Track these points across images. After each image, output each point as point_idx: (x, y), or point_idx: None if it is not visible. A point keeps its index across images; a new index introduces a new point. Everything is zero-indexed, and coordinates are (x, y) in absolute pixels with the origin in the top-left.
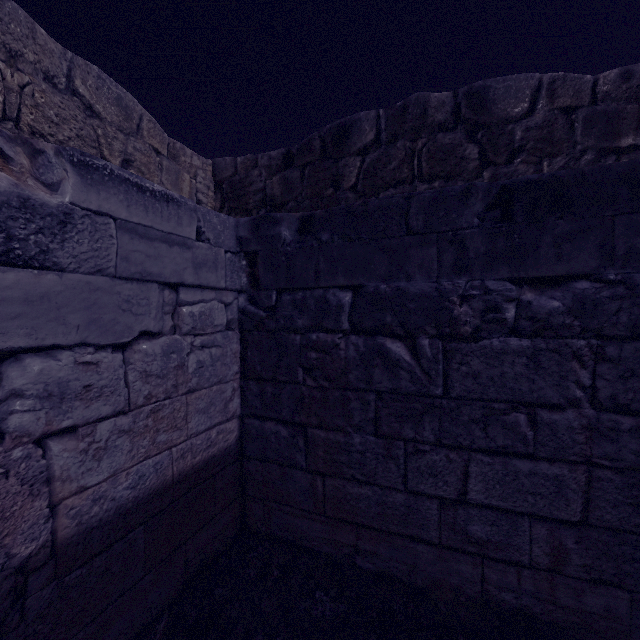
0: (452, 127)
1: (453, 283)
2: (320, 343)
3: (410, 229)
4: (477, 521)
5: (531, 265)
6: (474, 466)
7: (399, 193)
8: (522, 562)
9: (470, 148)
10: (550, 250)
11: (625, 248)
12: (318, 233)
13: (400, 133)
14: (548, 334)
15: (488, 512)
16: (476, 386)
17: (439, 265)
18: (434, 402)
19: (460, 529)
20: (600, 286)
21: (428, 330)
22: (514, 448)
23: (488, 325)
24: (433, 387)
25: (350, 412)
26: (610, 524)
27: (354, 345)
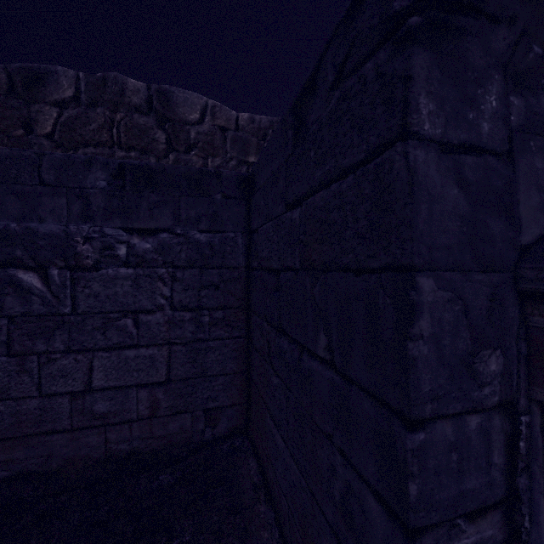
0: (146, 112)
1: (80, 227)
2: None
3: (43, 180)
4: (102, 401)
5: (136, 220)
6: (98, 362)
7: (99, 153)
8: (133, 419)
9: (159, 133)
10: (148, 212)
11: (187, 216)
12: None
13: (100, 101)
14: (146, 265)
15: (110, 392)
16: (98, 303)
17: (70, 213)
18: (65, 319)
19: (89, 411)
20: (174, 237)
21: (59, 263)
22: (126, 343)
23: (107, 259)
24: (63, 307)
25: None
26: (182, 377)
27: None
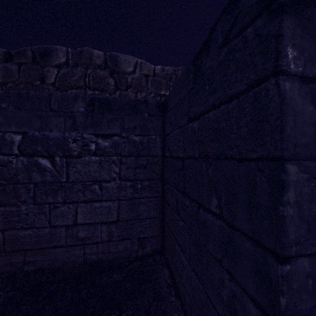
0: (104, 68)
1: (70, 134)
2: (0, 161)
3: (52, 108)
4: (82, 231)
5: (100, 129)
6: (80, 209)
7: (78, 92)
8: (99, 241)
9: (111, 80)
10: (106, 124)
11: (128, 126)
12: (0, 103)
13: (79, 63)
14: (105, 155)
15: (86, 226)
16: (80, 176)
17: (65, 126)
18: (63, 185)
19: (75, 236)
20: (121, 138)
21: (59, 154)
22: (95, 199)
23: (84, 151)
24: (62, 178)
25: (20, 195)
26: (125, 219)
27: (22, 161)
